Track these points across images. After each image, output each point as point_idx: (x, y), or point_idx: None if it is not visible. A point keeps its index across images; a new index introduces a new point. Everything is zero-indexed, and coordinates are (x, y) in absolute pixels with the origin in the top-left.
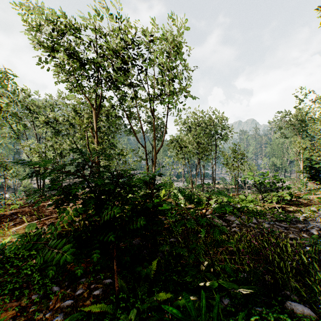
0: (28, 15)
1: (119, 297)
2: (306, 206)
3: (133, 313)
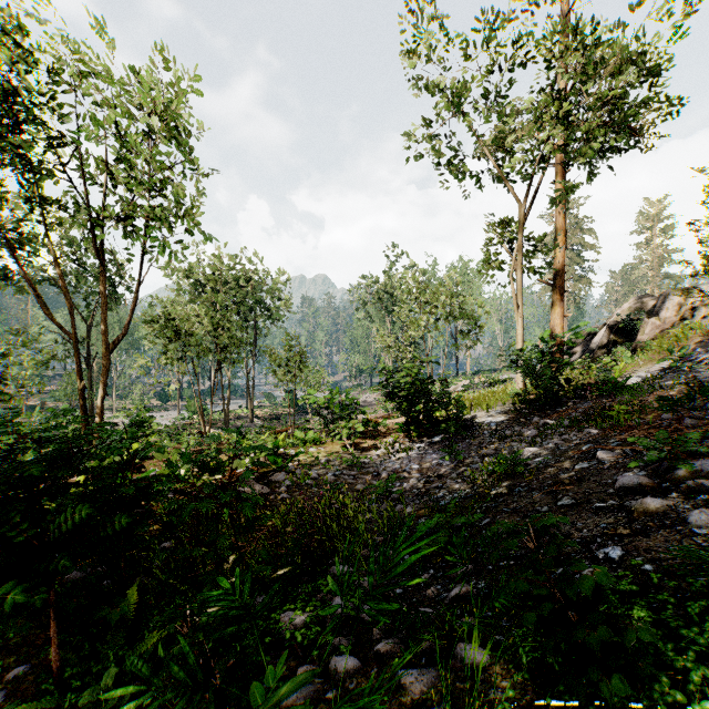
0: None
1: (65, 676)
2: (384, 438)
3: (111, 674)
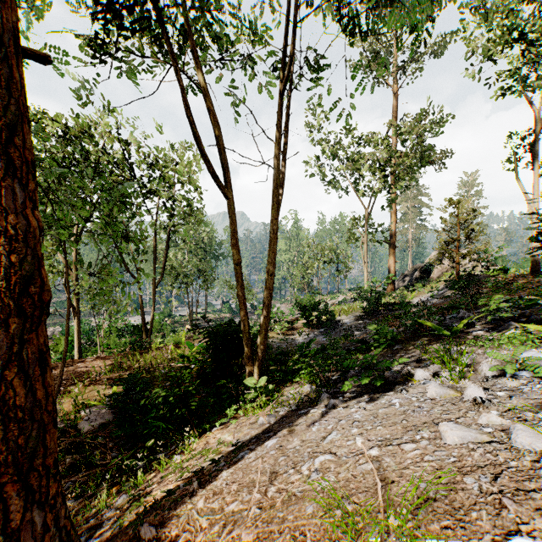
0: None
1: None
2: (296, 330)
3: None
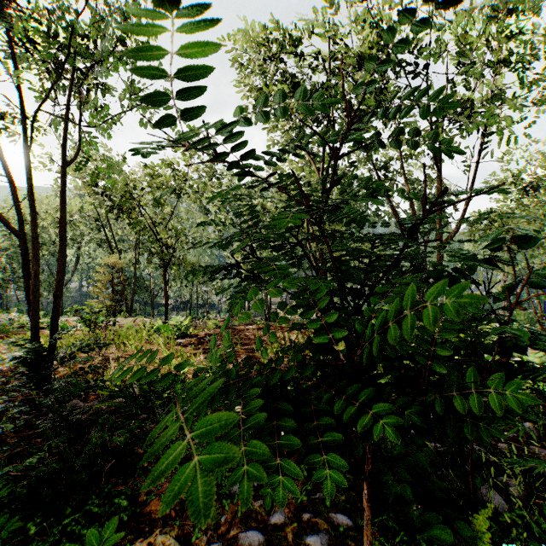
0: (225, 52)
1: None
2: None
3: None
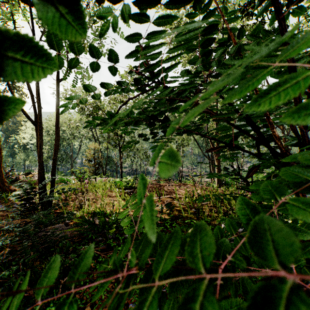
0: None
1: None
2: None
3: None
